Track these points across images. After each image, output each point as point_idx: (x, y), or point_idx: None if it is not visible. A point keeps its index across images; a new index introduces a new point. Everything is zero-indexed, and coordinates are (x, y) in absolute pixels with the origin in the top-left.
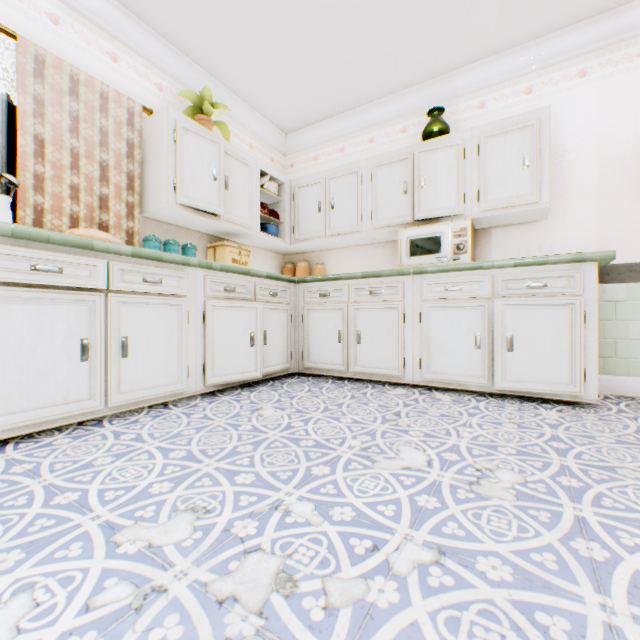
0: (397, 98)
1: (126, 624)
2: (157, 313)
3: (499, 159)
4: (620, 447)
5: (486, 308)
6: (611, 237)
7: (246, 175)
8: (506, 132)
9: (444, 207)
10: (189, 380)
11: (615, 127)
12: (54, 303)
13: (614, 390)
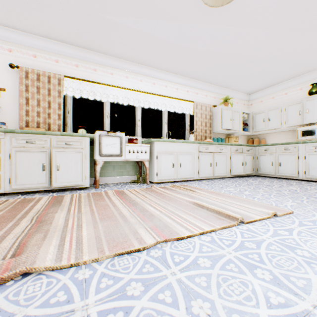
0: (297, 79)
1: (246, 190)
2: (221, 157)
3: None
4: None
5: None
6: None
7: (238, 115)
8: None
9: (316, 119)
10: (227, 173)
11: None
12: (207, 155)
13: None
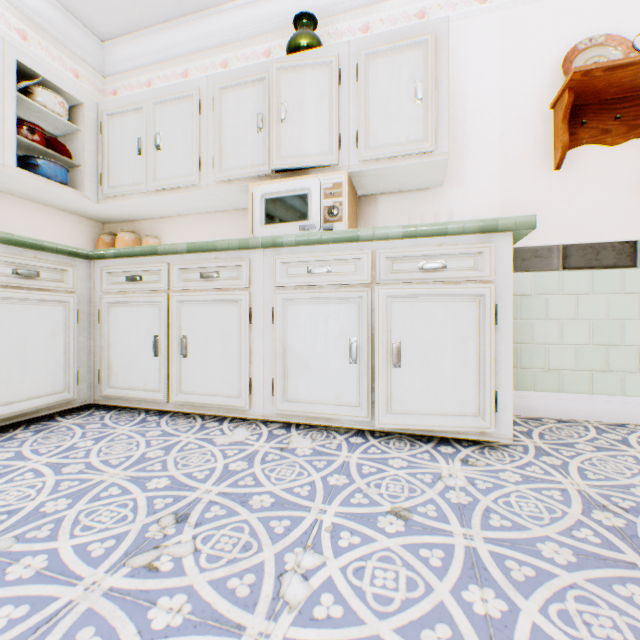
0: (257, 3)
1: None
2: None
3: (385, 87)
4: (595, 585)
5: (365, 301)
6: (515, 212)
7: None
8: (394, 49)
9: (313, 153)
10: None
11: (520, 71)
12: None
13: (519, 409)
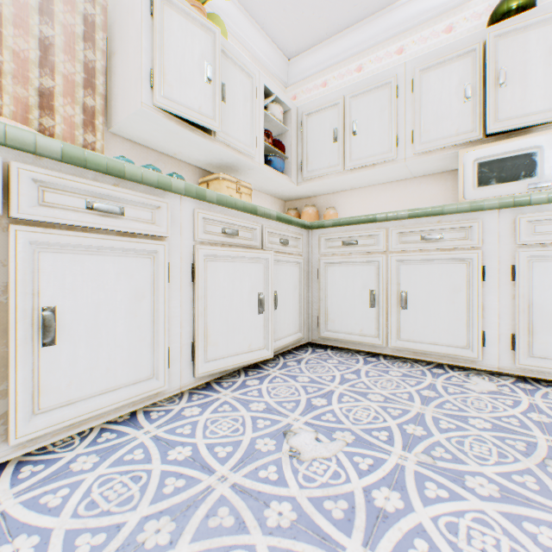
0: None
1: None
2: (114, 264)
3: None
4: None
5: None
6: None
7: (247, 88)
8: None
9: (539, 110)
10: (170, 371)
11: None
12: None
13: None
